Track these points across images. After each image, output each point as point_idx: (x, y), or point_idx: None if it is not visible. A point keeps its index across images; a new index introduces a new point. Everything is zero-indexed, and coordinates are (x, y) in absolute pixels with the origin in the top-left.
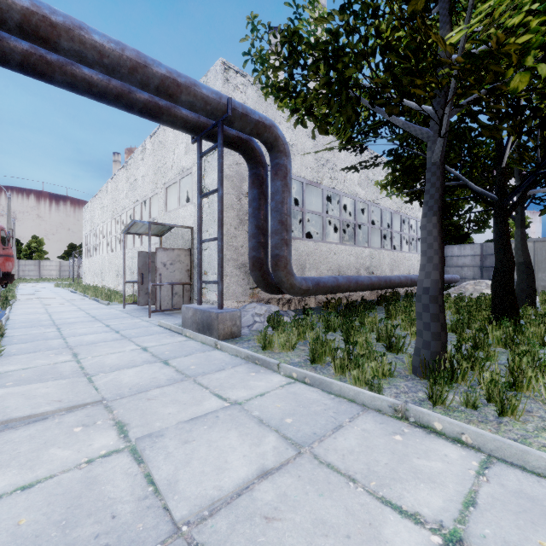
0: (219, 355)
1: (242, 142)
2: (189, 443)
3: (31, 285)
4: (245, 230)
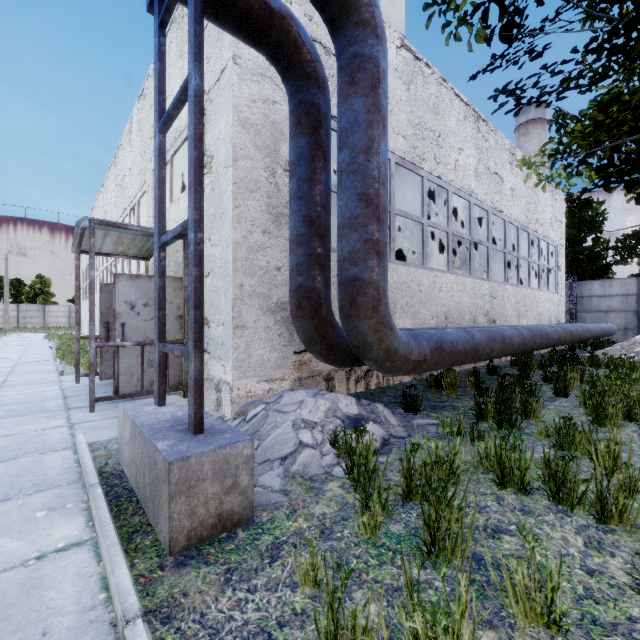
0: None
1: (272, 16)
2: None
3: (20, 336)
4: (284, 237)
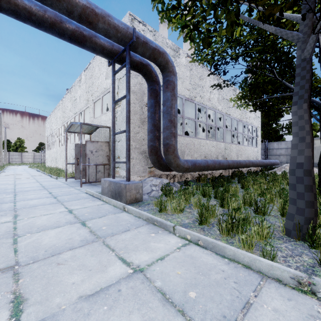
0: (126, 216)
1: (143, 66)
2: None
3: (15, 167)
4: (145, 129)
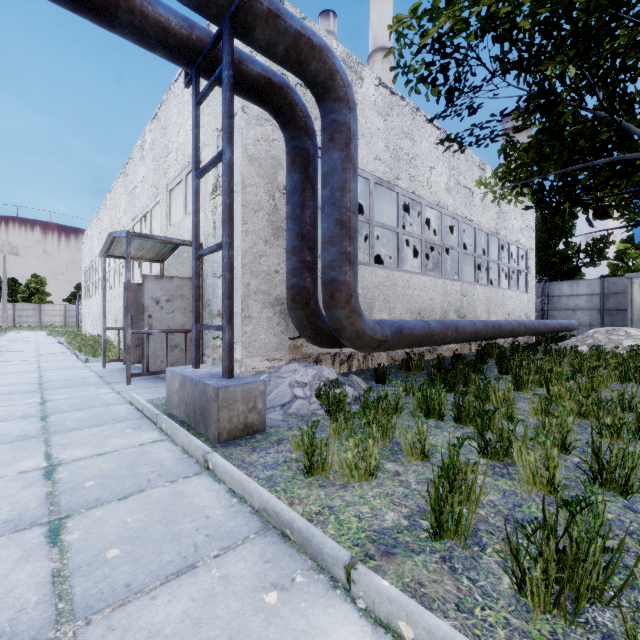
0: (204, 494)
1: (274, 88)
2: None
3: (21, 334)
4: (281, 246)
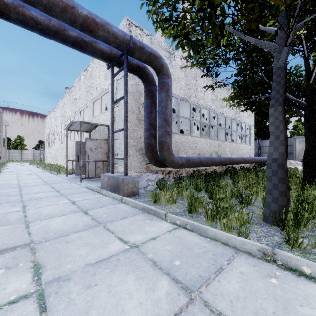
0: (124, 207)
1: (140, 68)
2: (91, 288)
3: (15, 164)
4: (142, 127)
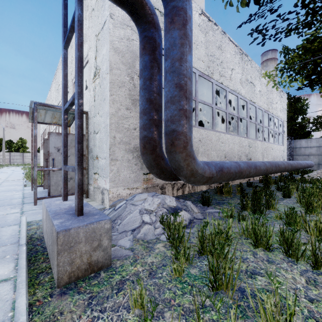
0: None
1: None
2: None
3: (10, 168)
4: (138, 112)
